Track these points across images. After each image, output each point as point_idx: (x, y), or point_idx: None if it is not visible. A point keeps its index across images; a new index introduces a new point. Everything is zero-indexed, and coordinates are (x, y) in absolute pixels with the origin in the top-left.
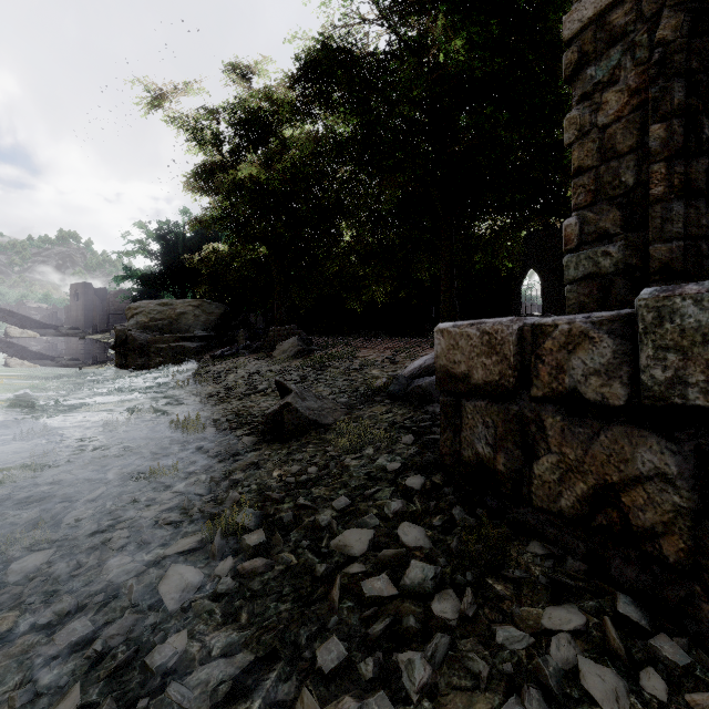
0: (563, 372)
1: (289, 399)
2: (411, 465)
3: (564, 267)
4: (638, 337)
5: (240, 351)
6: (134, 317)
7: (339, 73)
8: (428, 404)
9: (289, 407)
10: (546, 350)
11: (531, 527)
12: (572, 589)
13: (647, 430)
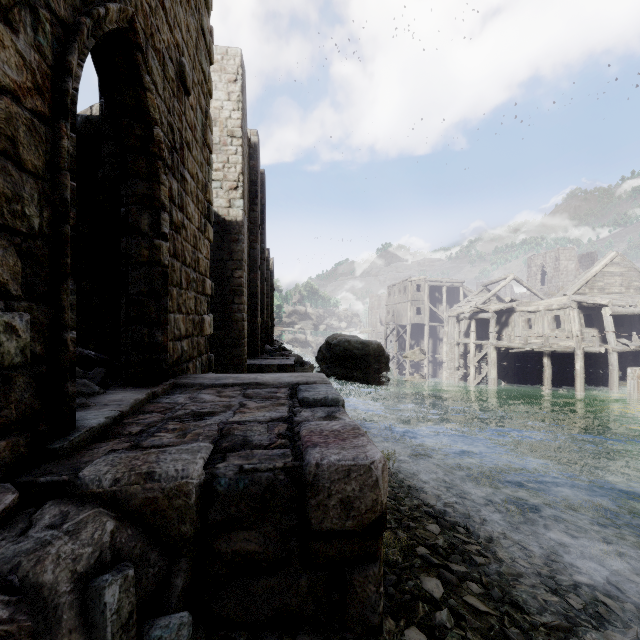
0: None
1: None
2: None
3: None
4: None
5: None
6: None
7: None
8: None
9: None
10: None
11: None
12: None
13: None
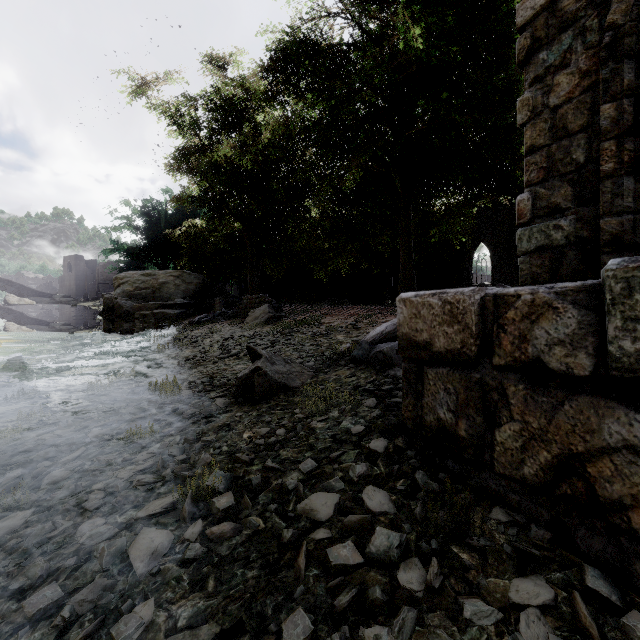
0: (526, 342)
1: (259, 363)
2: (374, 428)
3: (517, 240)
4: (605, 308)
5: (216, 318)
6: (120, 286)
7: (306, 63)
8: (389, 368)
9: (259, 371)
10: (509, 320)
11: (493, 493)
12: (537, 560)
13: (615, 401)
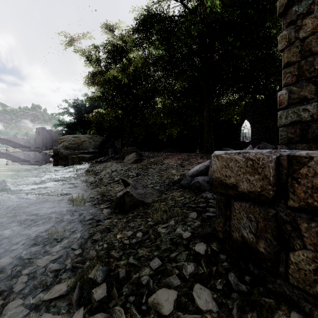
0: None
1: (128, 189)
2: (197, 234)
3: (278, 118)
4: None
5: (109, 159)
6: (62, 143)
7: (155, 25)
8: (202, 192)
9: (128, 193)
10: (302, 175)
11: (287, 297)
12: None
13: None
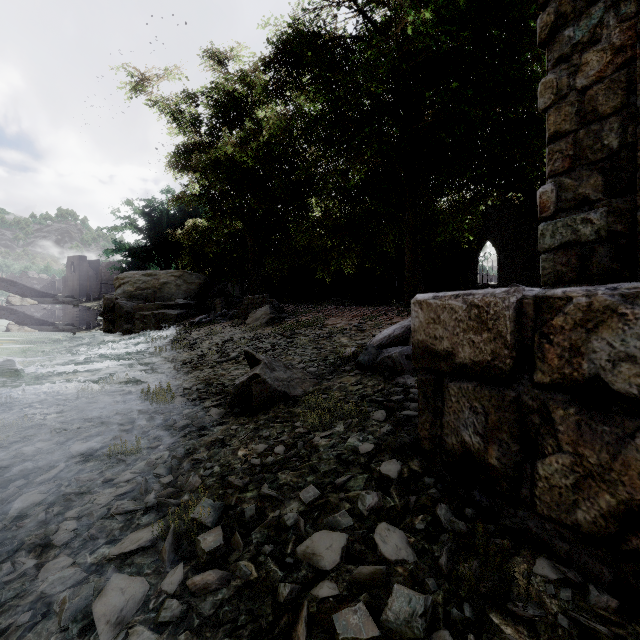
0: (580, 356)
1: (258, 370)
2: (385, 447)
3: (539, 235)
4: None
5: (217, 318)
6: (121, 286)
7: (309, 54)
8: (398, 375)
9: (258, 378)
10: (555, 328)
11: (534, 537)
12: (605, 639)
13: None
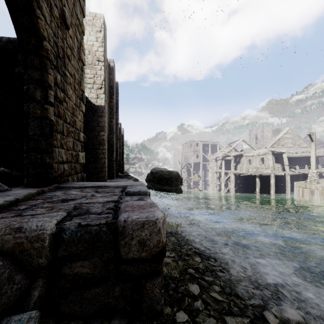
0: None
1: None
2: None
3: None
4: None
5: None
6: None
7: None
8: None
9: None
10: None
11: None
12: None
13: None
